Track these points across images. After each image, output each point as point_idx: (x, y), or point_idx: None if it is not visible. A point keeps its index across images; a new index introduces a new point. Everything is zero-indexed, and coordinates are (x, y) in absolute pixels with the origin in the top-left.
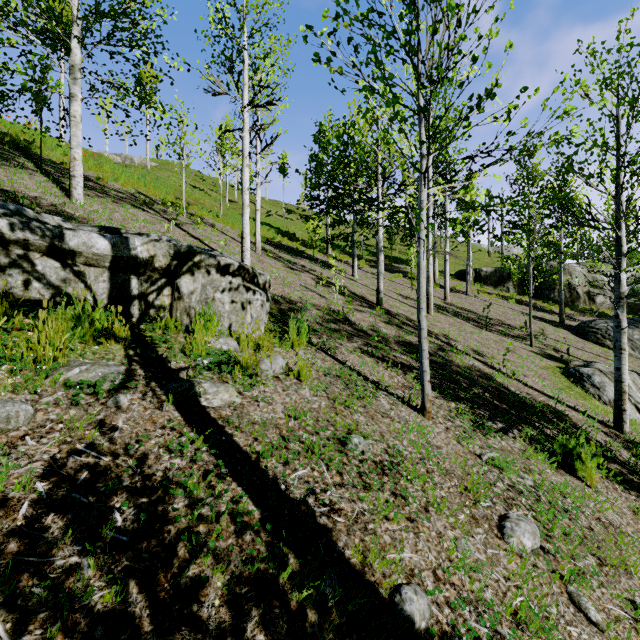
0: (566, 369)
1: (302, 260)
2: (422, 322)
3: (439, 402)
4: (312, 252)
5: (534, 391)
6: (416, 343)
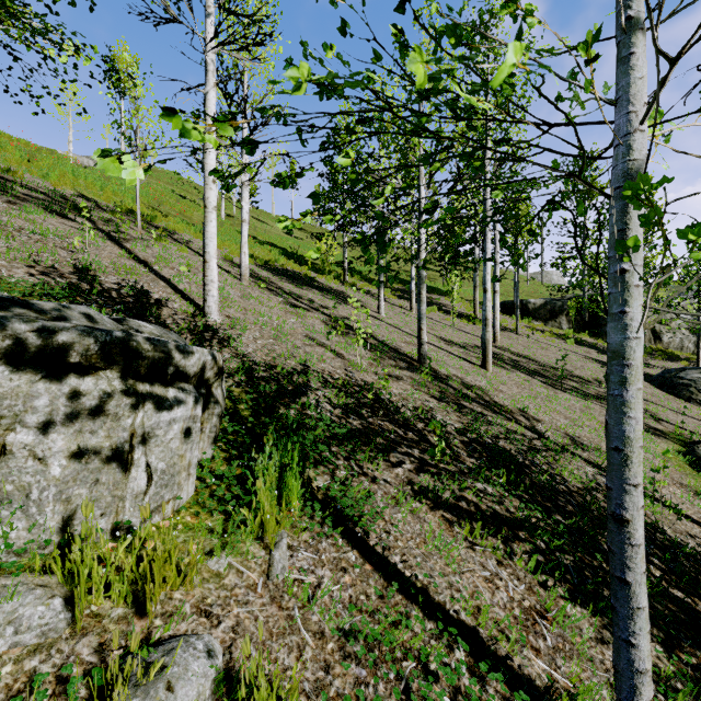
0: (692, 457)
1: (310, 291)
2: (632, 524)
3: None
4: (325, 279)
5: (692, 524)
6: (494, 441)
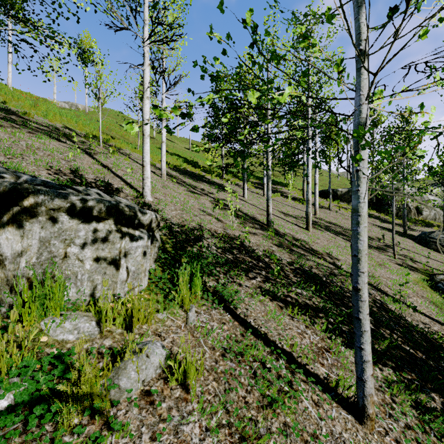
0: (432, 282)
1: (202, 184)
2: (362, 291)
3: None
4: (210, 176)
5: (425, 317)
6: (309, 269)
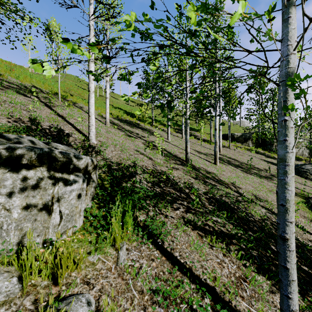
0: (309, 204)
1: (137, 129)
2: (290, 240)
3: (278, 302)
4: (143, 124)
5: (310, 235)
6: (220, 197)
